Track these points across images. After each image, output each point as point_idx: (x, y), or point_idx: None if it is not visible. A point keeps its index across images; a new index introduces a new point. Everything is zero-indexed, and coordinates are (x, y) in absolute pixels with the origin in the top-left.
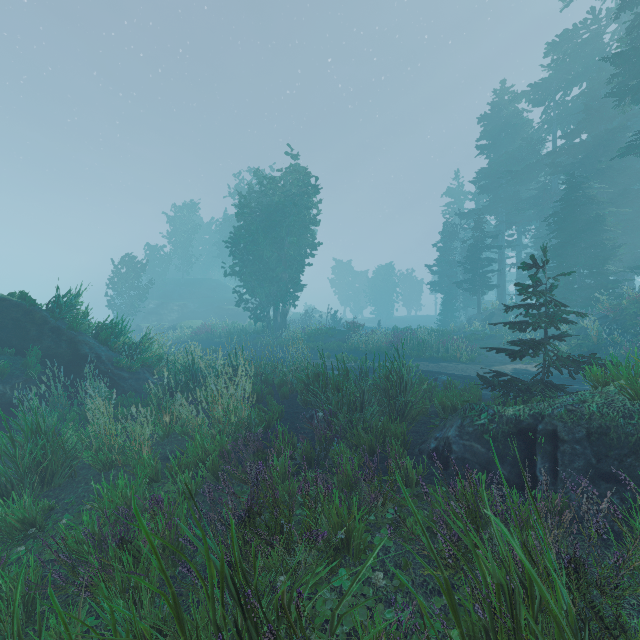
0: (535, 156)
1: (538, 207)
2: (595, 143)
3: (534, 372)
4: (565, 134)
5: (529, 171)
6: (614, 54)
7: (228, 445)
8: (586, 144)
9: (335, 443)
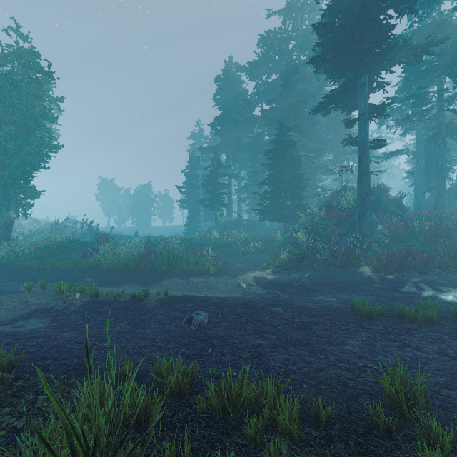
0: (251, 115)
1: (252, 152)
2: (289, 109)
3: (272, 280)
4: (272, 100)
5: (249, 123)
6: (320, 24)
7: None
8: (284, 109)
9: None
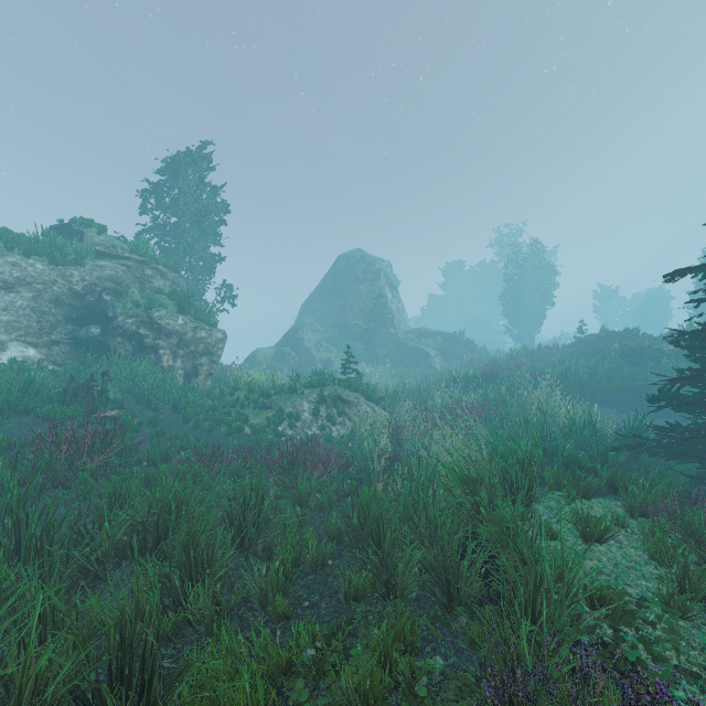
0: None
1: None
2: None
3: None
4: None
5: None
6: None
7: None
8: None
9: None
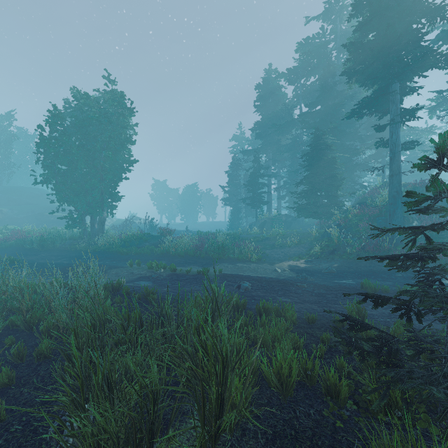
0: (290, 117)
1: (291, 151)
2: (326, 112)
3: (303, 268)
4: (309, 104)
5: (287, 126)
6: (350, 43)
7: None
8: (321, 112)
9: None
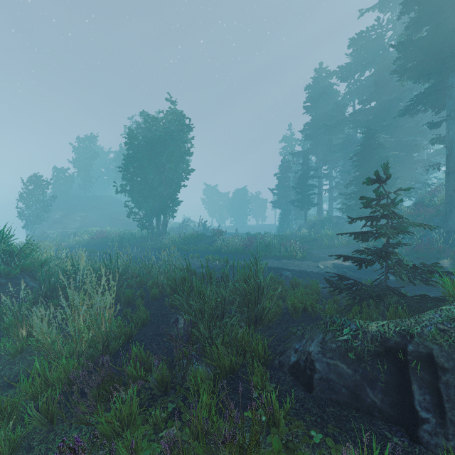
0: (342, 116)
1: (343, 151)
2: (381, 108)
3: (347, 266)
4: (362, 101)
5: (338, 125)
6: (398, 43)
7: (69, 376)
8: (375, 108)
9: (194, 361)
